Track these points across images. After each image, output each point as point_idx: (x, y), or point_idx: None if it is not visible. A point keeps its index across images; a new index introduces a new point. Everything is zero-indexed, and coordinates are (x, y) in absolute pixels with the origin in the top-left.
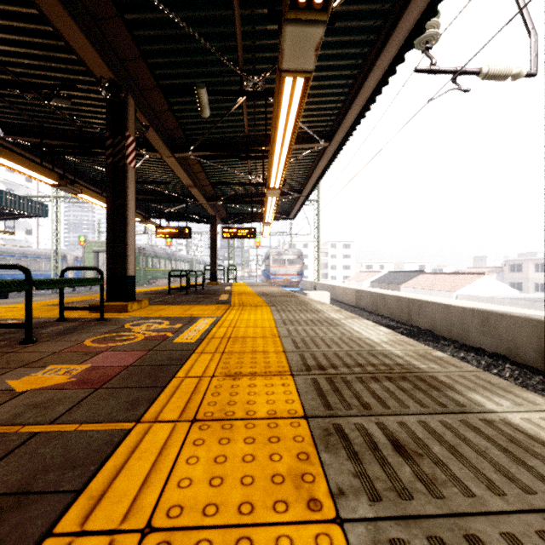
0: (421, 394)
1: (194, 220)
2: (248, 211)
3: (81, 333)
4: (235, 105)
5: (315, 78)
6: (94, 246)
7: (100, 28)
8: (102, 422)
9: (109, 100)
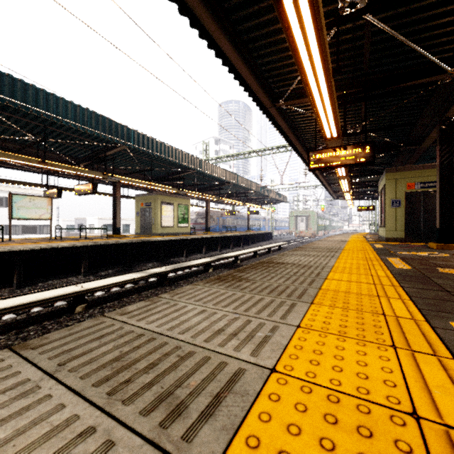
0: None
1: (363, 199)
2: None
3: None
4: None
5: None
6: (294, 213)
7: None
8: None
9: None
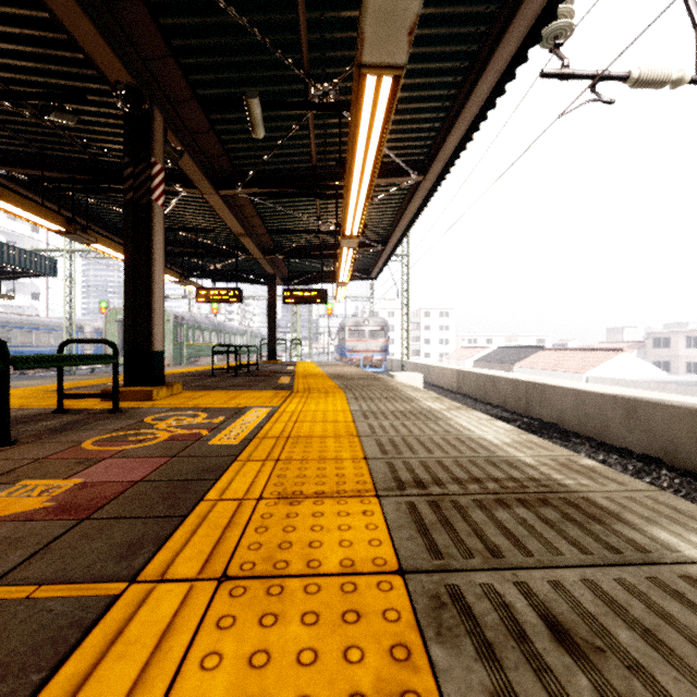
0: (576, 530)
1: (247, 280)
2: (317, 269)
3: (82, 430)
4: (299, 123)
5: (406, 87)
6: (119, 314)
7: (114, 13)
8: (75, 582)
9: (128, 115)
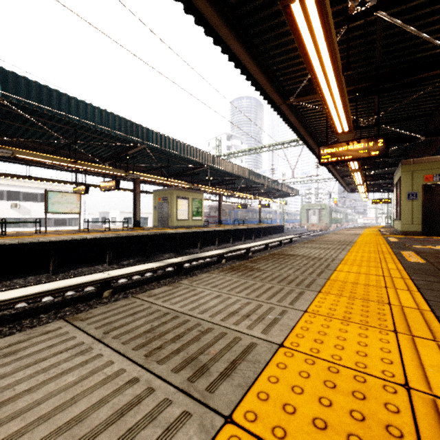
0: None
1: (378, 191)
2: None
3: None
4: None
5: None
6: (306, 206)
7: None
8: None
9: None
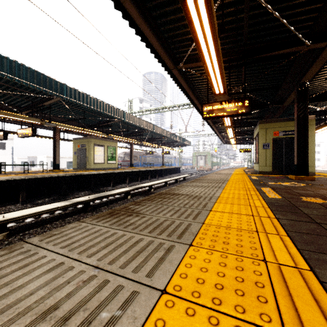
0: None
1: (243, 144)
2: None
3: None
4: None
5: None
6: (196, 154)
7: None
8: None
9: None
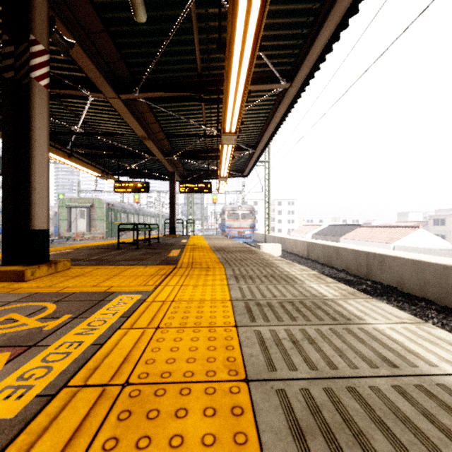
0: None
1: (155, 177)
2: (205, 169)
3: None
4: (182, 15)
5: None
6: (68, 202)
7: None
8: None
9: None
